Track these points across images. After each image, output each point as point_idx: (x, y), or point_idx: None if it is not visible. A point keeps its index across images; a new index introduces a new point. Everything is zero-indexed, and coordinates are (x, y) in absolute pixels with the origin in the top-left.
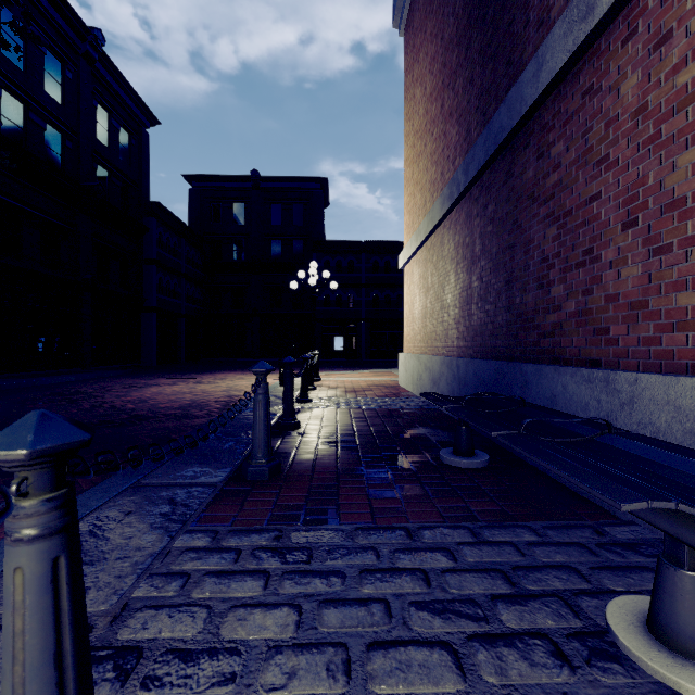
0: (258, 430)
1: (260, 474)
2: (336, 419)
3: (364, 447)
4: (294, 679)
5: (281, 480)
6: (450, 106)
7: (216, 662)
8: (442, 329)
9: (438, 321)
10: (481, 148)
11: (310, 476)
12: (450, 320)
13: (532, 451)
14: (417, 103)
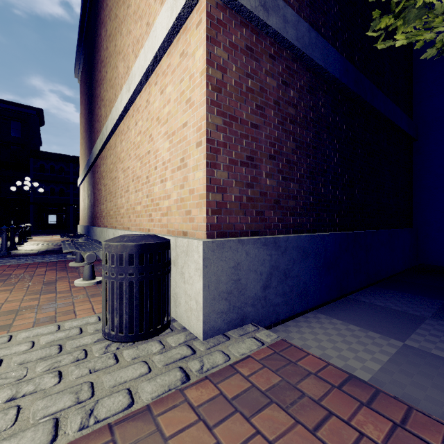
0: (4, 243)
1: (4, 254)
2: (35, 247)
3: (42, 251)
4: (17, 261)
5: (12, 255)
6: (86, 140)
7: (4, 262)
8: (85, 216)
9: (85, 213)
10: (87, 166)
11: (21, 254)
12: (86, 213)
13: (61, 237)
14: (82, 123)
